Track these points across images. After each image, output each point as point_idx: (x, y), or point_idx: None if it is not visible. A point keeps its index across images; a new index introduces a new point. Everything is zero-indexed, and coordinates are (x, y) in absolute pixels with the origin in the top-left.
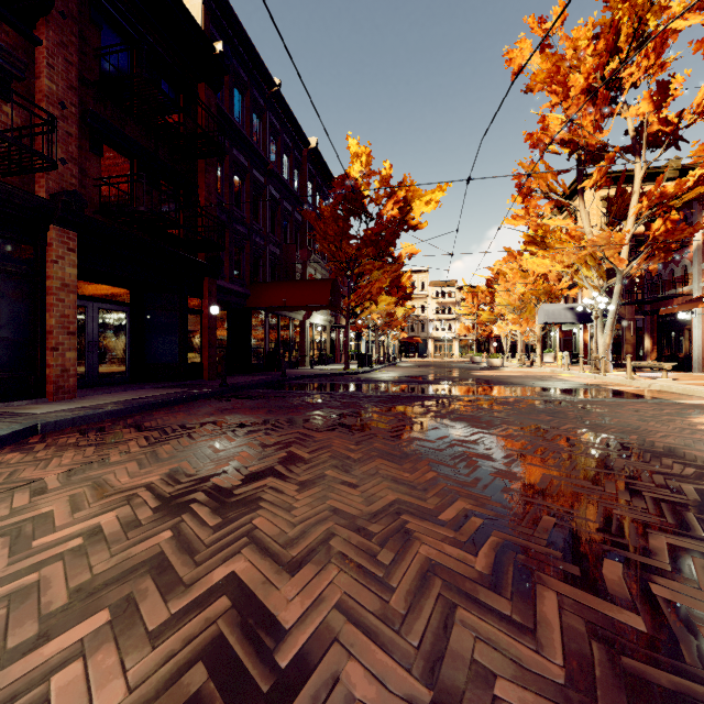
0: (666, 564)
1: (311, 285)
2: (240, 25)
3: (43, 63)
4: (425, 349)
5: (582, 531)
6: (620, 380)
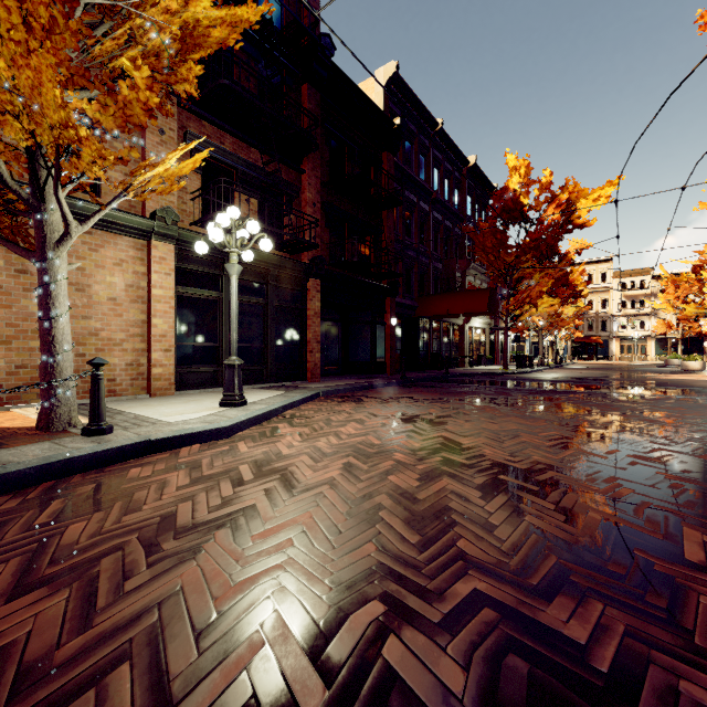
0: (647, 453)
1: (470, 295)
2: (411, 92)
3: (306, 184)
4: (606, 350)
5: (616, 444)
6: None
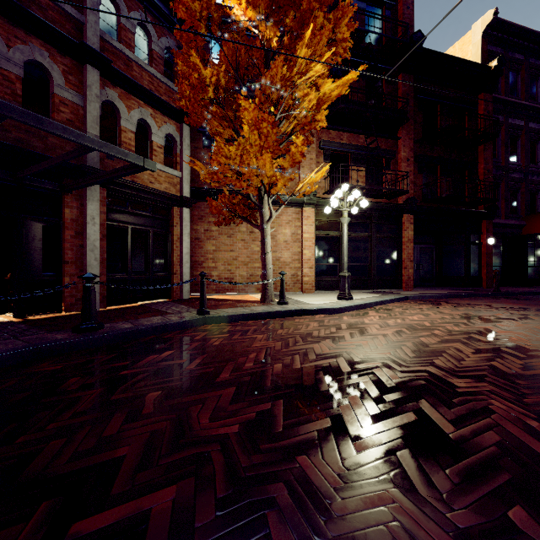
0: None
1: None
2: (514, 26)
3: (401, 146)
4: None
5: None
6: None
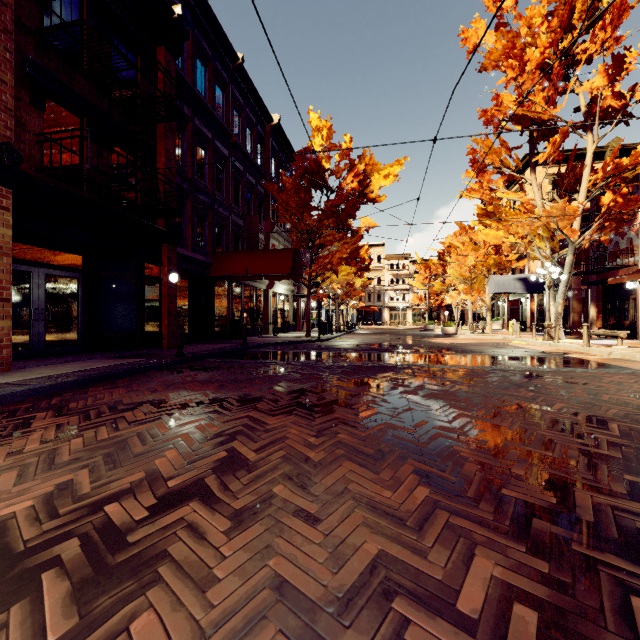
0: None
1: (273, 254)
2: None
3: None
4: (381, 317)
5: None
6: (577, 347)
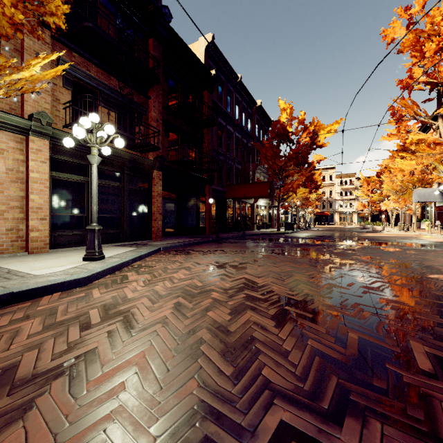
0: (371, 284)
1: (258, 185)
2: (222, 55)
3: (152, 106)
4: (332, 219)
5: (351, 279)
6: None
